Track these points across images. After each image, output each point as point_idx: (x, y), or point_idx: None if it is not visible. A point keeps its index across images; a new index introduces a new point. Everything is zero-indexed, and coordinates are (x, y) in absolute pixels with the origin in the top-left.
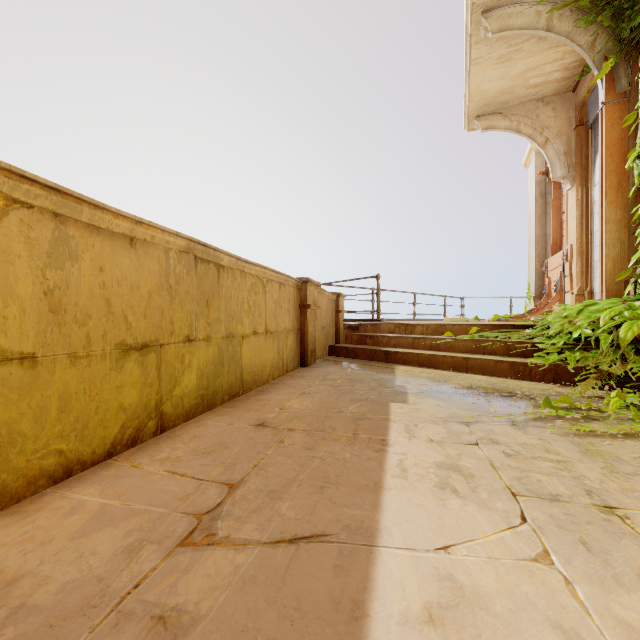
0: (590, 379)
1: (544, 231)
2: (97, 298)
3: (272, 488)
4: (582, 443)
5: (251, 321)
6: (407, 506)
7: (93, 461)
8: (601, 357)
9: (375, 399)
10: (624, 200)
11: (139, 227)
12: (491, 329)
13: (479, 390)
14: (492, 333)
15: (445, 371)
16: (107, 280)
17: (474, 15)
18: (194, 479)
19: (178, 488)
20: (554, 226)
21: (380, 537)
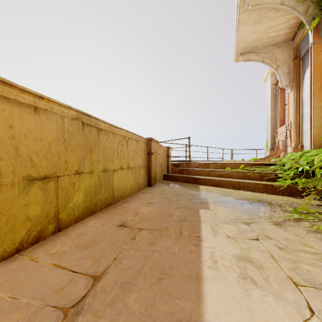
0: (312, 194)
1: (275, 115)
2: (7, 146)
3: (124, 280)
4: None
5: (119, 161)
6: (222, 297)
7: (4, 257)
8: (316, 181)
9: (190, 207)
10: None
11: (41, 100)
12: (251, 166)
13: (249, 200)
14: (252, 168)
15: (227, 189)
16: (16, 134)
17: None
18: (70, 271)
19: (57, 280)
20: (280, 112)
21: None
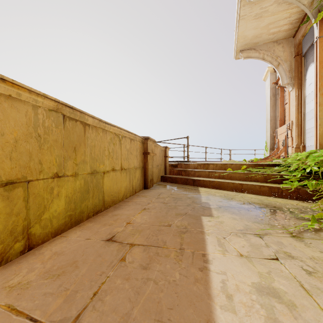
0: None
1: (275, 114)
2: None
3: None
4: None
5: (110, 162)
6: None
7: None
8: None
9: (191, 213)
10: None
11: (1, 83)
12: (253, 166)
13: (255, 205)
14: (255, 169)
15: (229, 191)
16: None
17: None
18: (28, 319)
19: None
20: (280, 111)
21: None
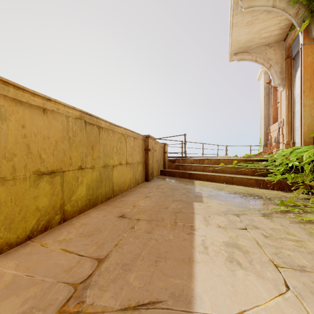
0: (300, 188)
1: (268, 112)
2: (20, 144)
3: (125, 262)
4: (306, 228)
5: (118, 157)
6: (210, 276)
7: (17, 242)
8: (304, 176)
9: (185, 200)
10: (313, 94)
11: (49, 102)
12: (244, 161)
13: (240, 194)
14: (245, 164)
15: (221, 183)
16: (27, 133)
17: None
18: (77, 255)
19: (66, 262)
20: (273, 109)
21: (195, 303)
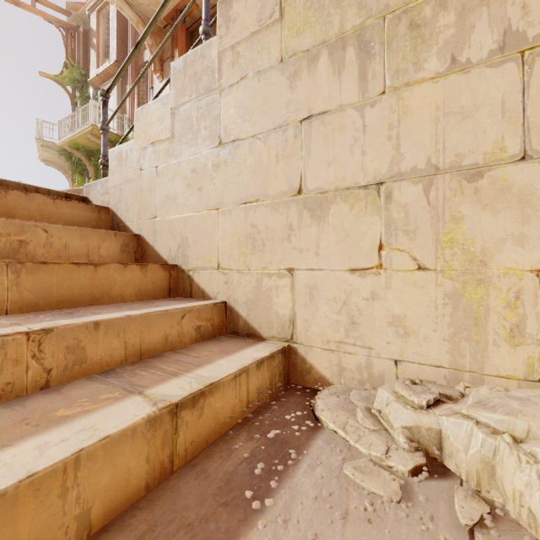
0: None
1: None
2: None
3: None
4: None
5: None
6: None
7: None
8: None
9: None
10: None
11: None
12: None
13: None
14: None
15: None
16: None
17: (38, 144)
18: None
19: None
20: None
21: None
